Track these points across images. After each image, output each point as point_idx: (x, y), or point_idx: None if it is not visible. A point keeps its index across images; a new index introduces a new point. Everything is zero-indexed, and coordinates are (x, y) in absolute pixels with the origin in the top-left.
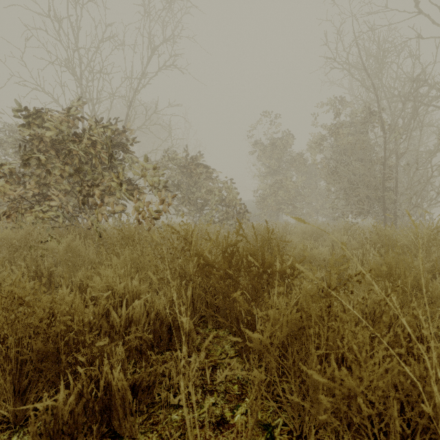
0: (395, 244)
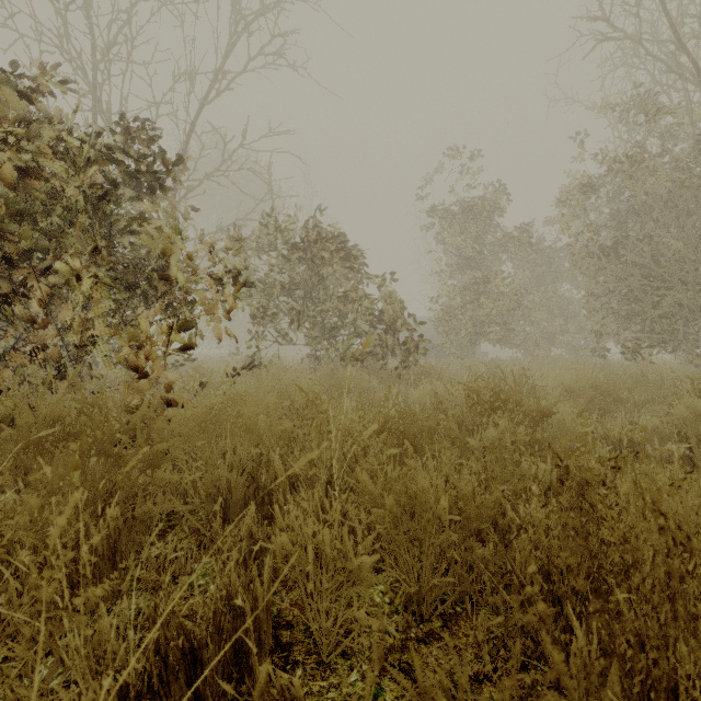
0: None
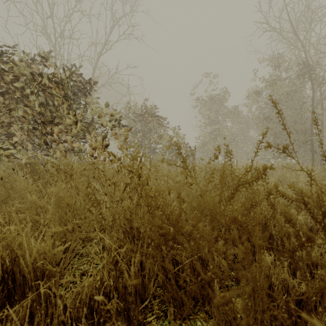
0: None
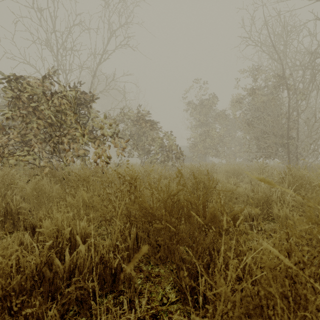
0: (308, 183)
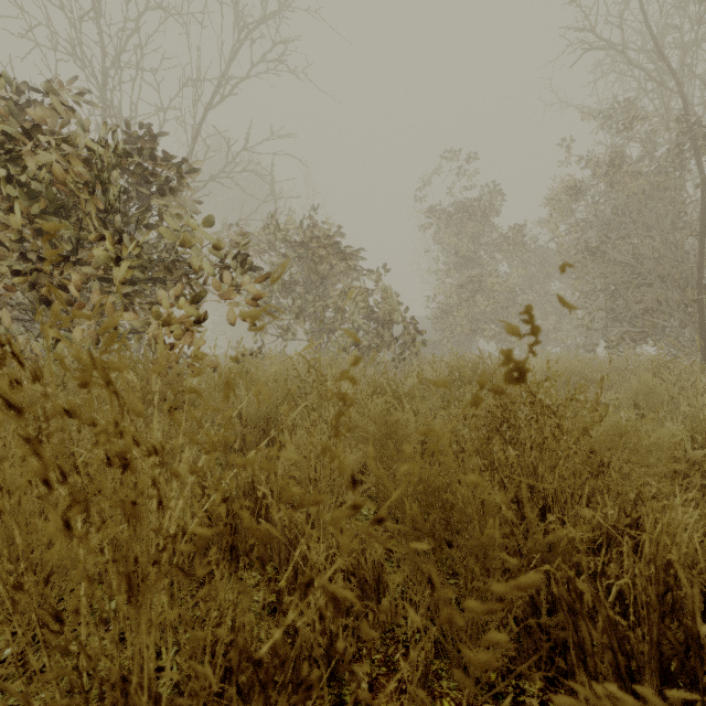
0: None
